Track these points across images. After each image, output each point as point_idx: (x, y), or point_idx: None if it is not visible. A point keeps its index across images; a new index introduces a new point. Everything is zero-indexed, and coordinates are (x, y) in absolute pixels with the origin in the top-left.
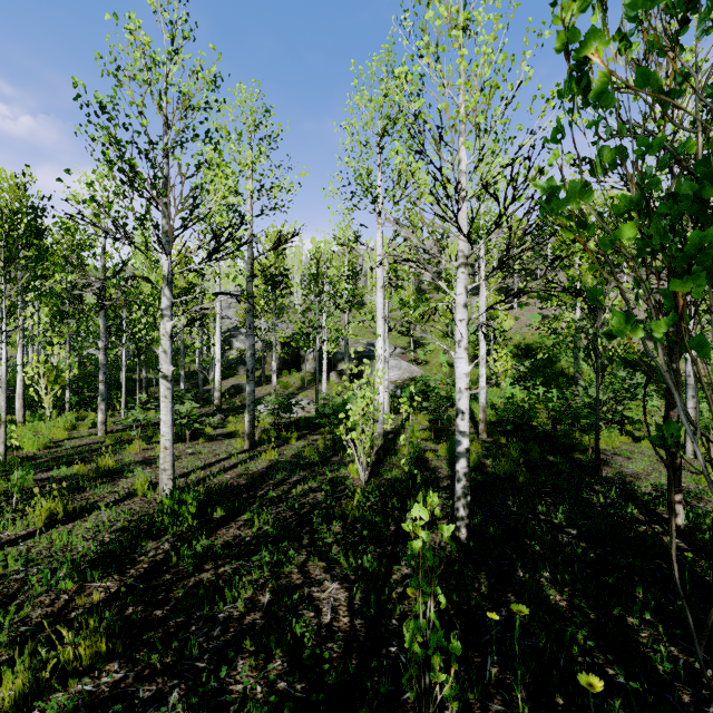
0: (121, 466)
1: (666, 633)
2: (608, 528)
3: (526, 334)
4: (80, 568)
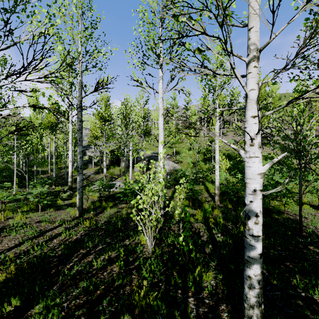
0: None
1: None
2: None
3: (227, 149)
4: None
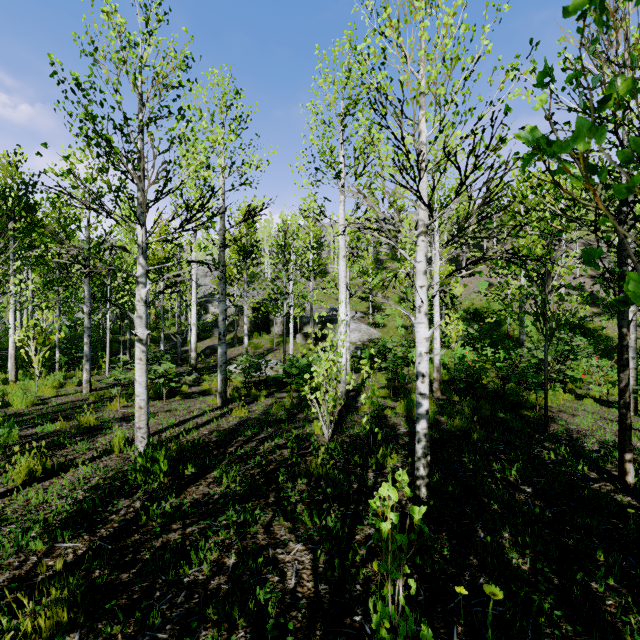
0: (102, 422)
1: (632, 600)
2: (562, 486)
3: (474, 300)
4: (51, 529)
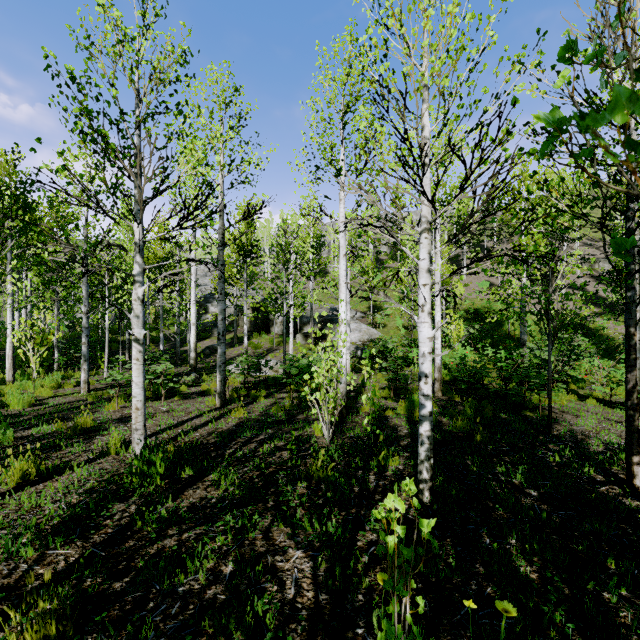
0: (99, 423)
1: None
2: (568, 489)
3: (475, 300)
4: (42, 535)
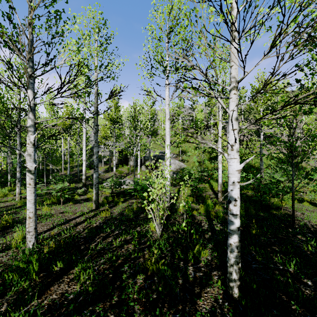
0: (16, 222)
1: None
2: None
3: None
4: None
